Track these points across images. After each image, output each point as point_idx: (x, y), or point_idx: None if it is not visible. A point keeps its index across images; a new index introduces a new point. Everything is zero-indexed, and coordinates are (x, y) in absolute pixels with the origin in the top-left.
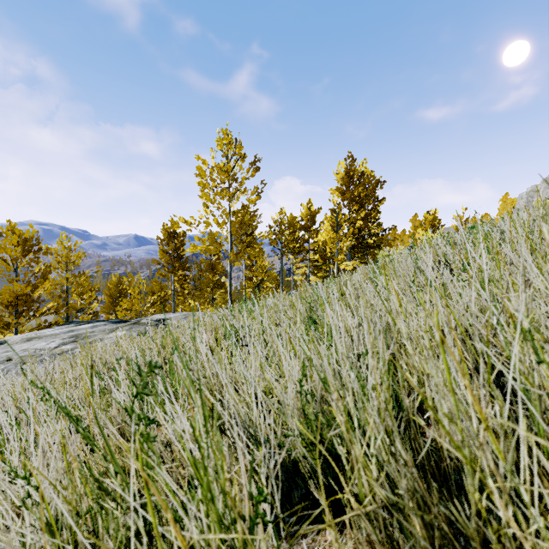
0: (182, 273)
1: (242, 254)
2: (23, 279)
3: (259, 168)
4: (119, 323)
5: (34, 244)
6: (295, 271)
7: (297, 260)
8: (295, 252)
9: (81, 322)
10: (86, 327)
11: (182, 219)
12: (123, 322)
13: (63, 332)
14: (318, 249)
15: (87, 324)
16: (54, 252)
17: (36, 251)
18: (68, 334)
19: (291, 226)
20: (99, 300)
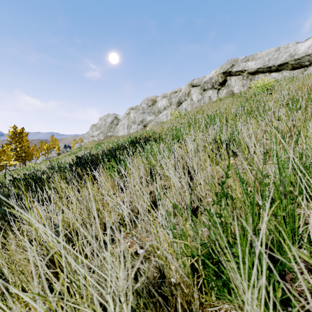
0: None
1: None
2: None
3: None
4: None
5: None
6: None
7: None
8: None
9: None
10: None
11: None
12: None
13: None
14: None
15: None
16: None
17: None
18: None
19: None
20: None
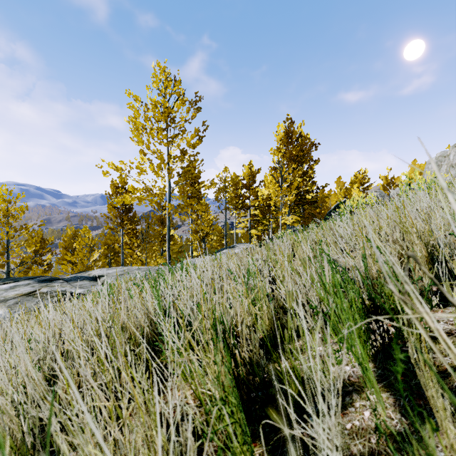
0: (131, 226)
1: (182, 206)
2: None
3: (200, 108)
4: (44, 283)
5: None
6: (238, 225)
7: (239, 215)
8: (238, 208)
9: (6, 280)
10: (3, 288)
11: (111, 164)
12: (49, 281)
13: None
14: (258, 205)
15: (9, 284)
16: None
17: None
18: None
19: (234, 184)
20: (53, 252)
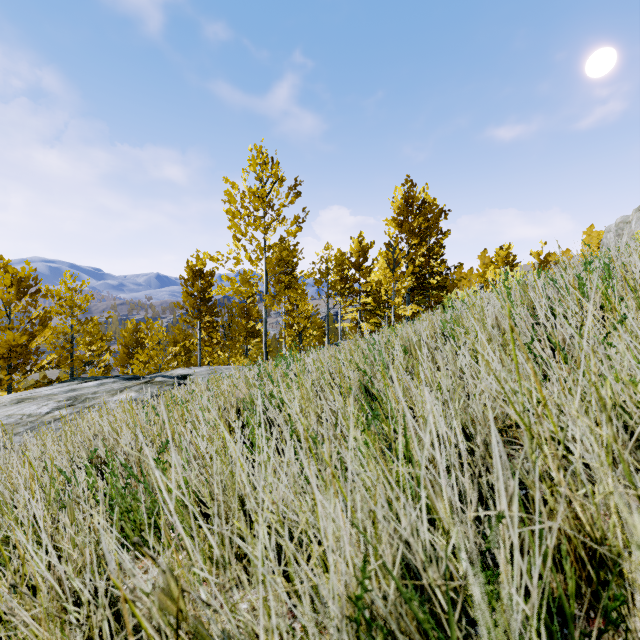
0: (209, 319)
1: (280, 297)
2: (17, 326)
3: (300, 193)
4: (132, 380)
5: (31, 285)
6: (344, 316)
7: (346, 303)
8: (344, 294)
9: (86, 379)
10: (91, 385)
11: (207, 254)
12: (136, 379)
13: (63, 391)
14: (371, 290)
15: (94, 381)
16: (56, 294)
17: (33, 293)
18: (67, 394)
19: (339, 264)
20: (111, 351)
